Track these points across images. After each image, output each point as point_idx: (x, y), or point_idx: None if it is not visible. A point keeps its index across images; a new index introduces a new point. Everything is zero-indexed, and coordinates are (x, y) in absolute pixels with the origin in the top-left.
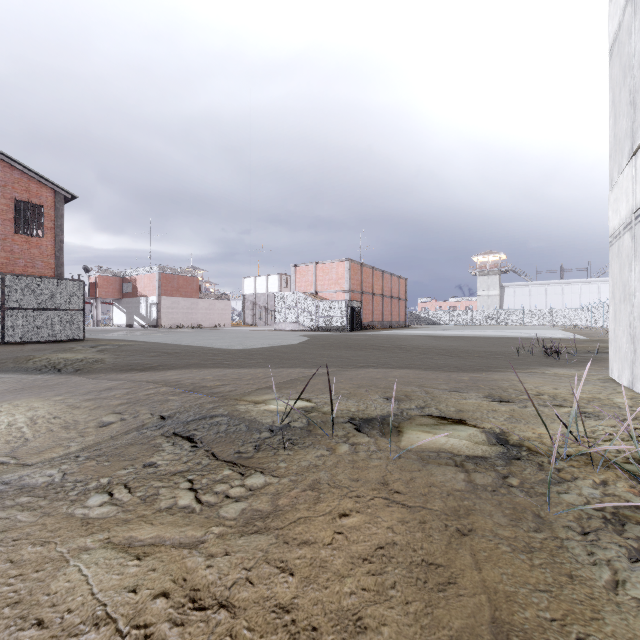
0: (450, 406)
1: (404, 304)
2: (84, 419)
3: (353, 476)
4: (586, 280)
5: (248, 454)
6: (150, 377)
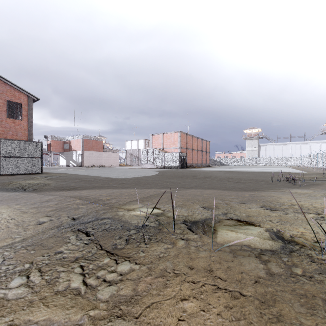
0: (242, 213)
1: (208, 154)
2: (28, 220)
3: (188, 265)
4: (303, 142)
5: (121, 246)
6: (72, 194)
